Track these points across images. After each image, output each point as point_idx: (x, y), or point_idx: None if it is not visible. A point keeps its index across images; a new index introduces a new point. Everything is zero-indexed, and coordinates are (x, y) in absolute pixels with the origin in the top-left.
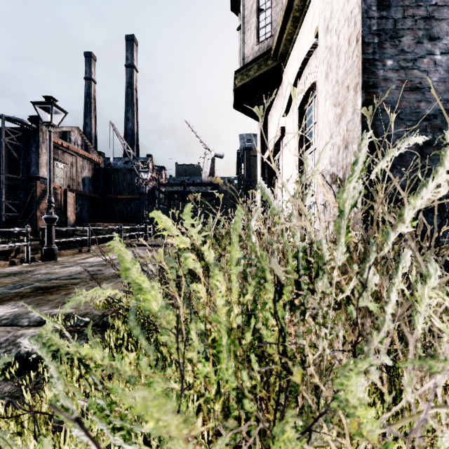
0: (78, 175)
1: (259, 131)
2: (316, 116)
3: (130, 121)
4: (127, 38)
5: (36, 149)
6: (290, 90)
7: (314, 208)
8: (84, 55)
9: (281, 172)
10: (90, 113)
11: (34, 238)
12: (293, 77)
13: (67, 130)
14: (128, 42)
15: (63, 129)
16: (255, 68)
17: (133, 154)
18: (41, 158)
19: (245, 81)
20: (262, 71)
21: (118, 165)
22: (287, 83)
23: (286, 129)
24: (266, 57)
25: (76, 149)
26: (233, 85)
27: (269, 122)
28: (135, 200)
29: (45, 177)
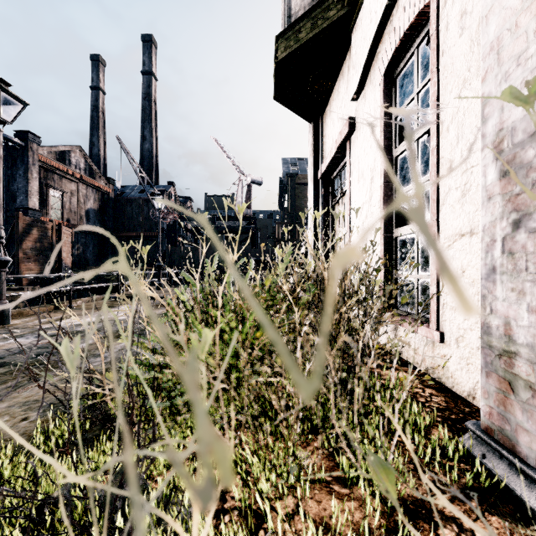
0: (80, 206)
1: (312, 136)
2: (431, 67)
3: (147, 140)
4: (143, 38)
5: (24, 172)
6: (367, 49)
7: (417, 243)
8: (90, 58)
9: (348, 190)
10: (97, 130)
11: (13, 287)
12: (375, 22)
13: (66, 149)
14: (145, 43)
15: (60, 148)
16: (308, 26)
17: (147, 179)
18: (30, 184)
19: (291, 49)
20: (318, 30)
21: (132, 195)
22: (361, 42)
23: (357, 120)
24: (325, 6)
25: (78, 173)
26: (274, 61)
27: (326, 121)
28: (152, 238)
29: (37, 208)
